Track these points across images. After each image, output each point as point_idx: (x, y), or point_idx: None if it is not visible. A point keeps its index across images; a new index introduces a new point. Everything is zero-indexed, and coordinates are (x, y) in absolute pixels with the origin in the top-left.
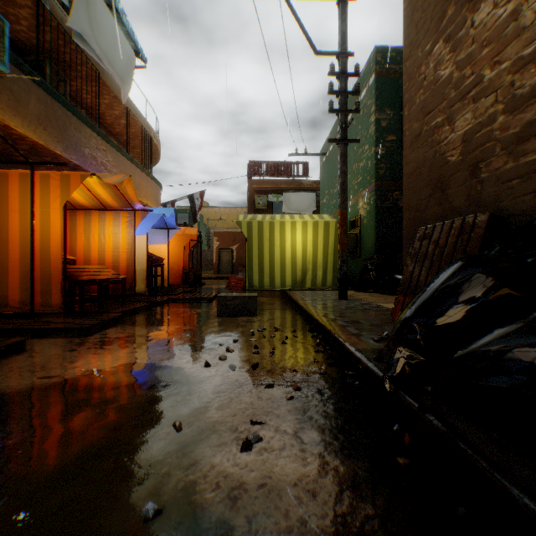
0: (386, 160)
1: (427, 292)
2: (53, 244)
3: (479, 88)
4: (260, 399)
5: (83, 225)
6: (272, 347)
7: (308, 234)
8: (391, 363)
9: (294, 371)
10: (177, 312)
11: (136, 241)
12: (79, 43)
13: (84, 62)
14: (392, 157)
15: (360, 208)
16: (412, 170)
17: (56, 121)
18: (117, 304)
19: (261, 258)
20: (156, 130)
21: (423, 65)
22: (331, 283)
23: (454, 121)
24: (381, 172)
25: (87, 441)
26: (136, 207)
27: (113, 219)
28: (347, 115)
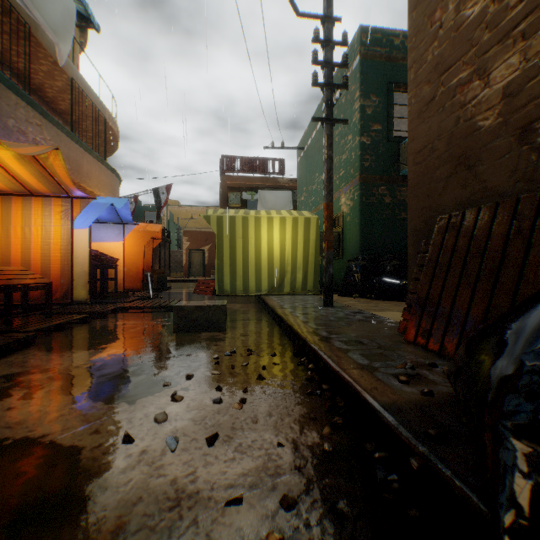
0: (371, 151)
1: None
2: None
3: (534, 17)
4: None
5: (0, 215)
6: (243, 386)
7: (287, 232)
8: (513, 490)
9: (279, 445)
10: (123, 327)
11: (76, 236)
12: None
13: (8, 10)
14: (377, 148)
15: (342, 204)
16: (421, 146)
17: None
18: (41, 317)
19: (233, 258)
20: (112, 111)
21: (438, 10)
22: (312, 287)
23: (489, 71)
24: (366, 164)
25: None
26: (74, 193)
27: (43, 208)
28: (333, 91)
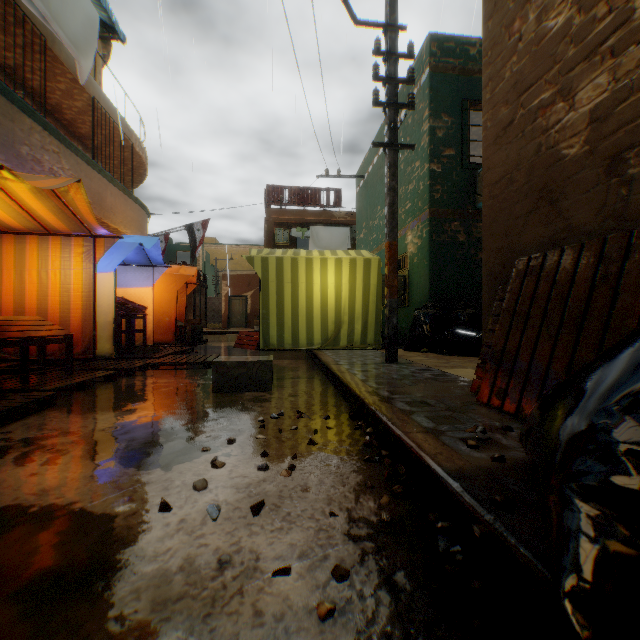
0: (443, 181)
1: (633, 374)
2: None
3: (625, 31)
4: (257, 619)
5: (13, 257)
6: (292, 452)
7: (343, 276)
8: (575, 553)
9: (331, 515)
10: (154, 386)
11: (99, 281)
12: None
13: (21, 21)
14: (450, 177)
15: (409, 243)
16: (498, 177)
17: None
18: (60, 374)
19: (281, 306)
20: (140, 135)
21: (517, 20)
22: (372, 340)
23: (574, 92)
24: (436, 195)
25: None
26: (97, 231)
27: (61, 249)
28: (397, 112)
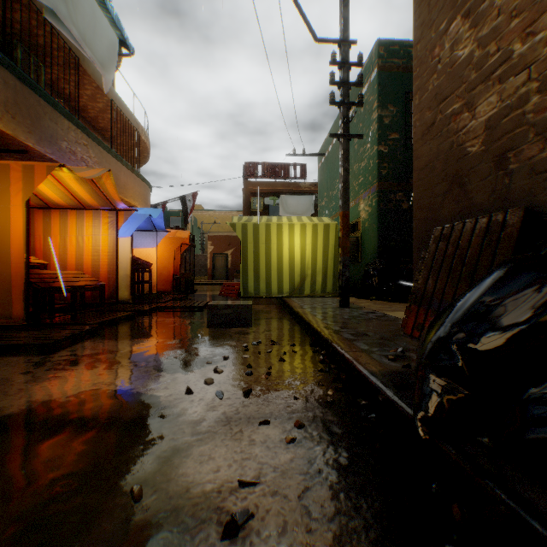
0: (389, 159)
1: (467, 304)
2: (14, 246)
3: (507, 66)
4: (252, 442)
5: (58, 226)
6: (268, 365)
7: (307, 238)
8: (424, 399)
9: (295, 399)
10: (163, 323)
11: (119, 244)
12: (51, 21)
13: (61, 47)
14: (395, 156)
15: (361, 210)
16: (424, 165)
17: (27, 109)
18: (95, 314)
19: (257, 263)
20: (144, 126)
21: (437, 47)
22: (331, 289)
23: (475, 106)
24: (384, 172)
25: None
26: (119, 206)
27: (93, 220)
28: (349, 109)
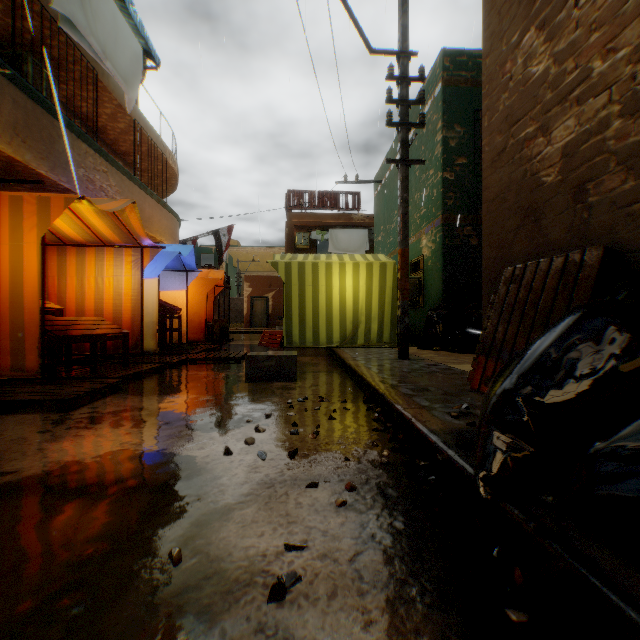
0: (455, 188)
1: (535, 354)
2: (27, 289)
3: (586, 85)
4: (298, 505)
5: (75, 266)
6: (316, 424)
7: (360, 279)
8: (487, 457)
9: (346, 460)
10: (195, 377)
11: (145, 286)
12: (68, 31)
13: (77, 59)
14: (462, 184)
15: (423, 246)
16: (494, 196)
17: (39, 131)
18: (118, 366)
19: (303, 308)
20: (172, 149)
21: (508, 62)
22: (388, 339)
23: (551, 130)
24: (449, 202)
25: (31, 587)
26: (144, 242)
27: (114, 258)
28: (409, 130)
